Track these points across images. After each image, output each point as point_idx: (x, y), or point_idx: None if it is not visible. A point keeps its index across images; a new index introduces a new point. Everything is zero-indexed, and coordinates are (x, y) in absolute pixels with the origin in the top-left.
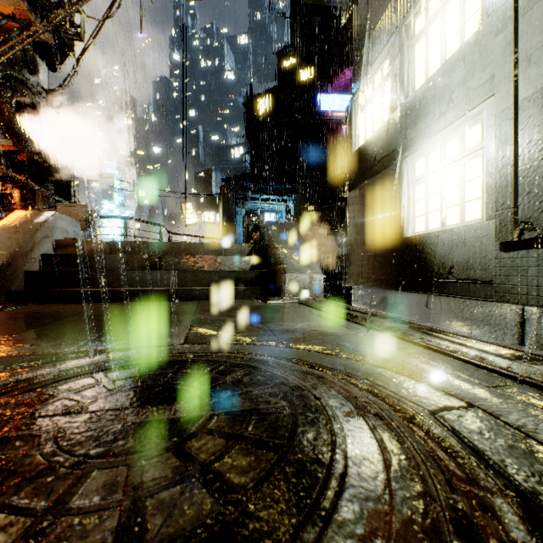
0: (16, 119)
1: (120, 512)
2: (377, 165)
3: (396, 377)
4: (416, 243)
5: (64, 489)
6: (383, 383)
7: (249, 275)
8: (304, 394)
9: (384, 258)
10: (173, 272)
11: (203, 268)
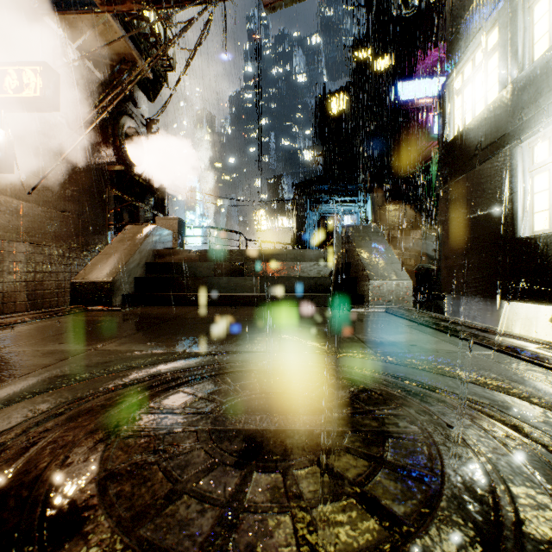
0: (125, 147)
1: (291, 518)
2: (479, 154)
3: (536, 409)
4: (535, 245)
5: (234, 485)
6: (520, 416)
7: (329, 281)
8: (433, 421)
9: (489, 262)
10: (255, 279)
11: (282, 274)
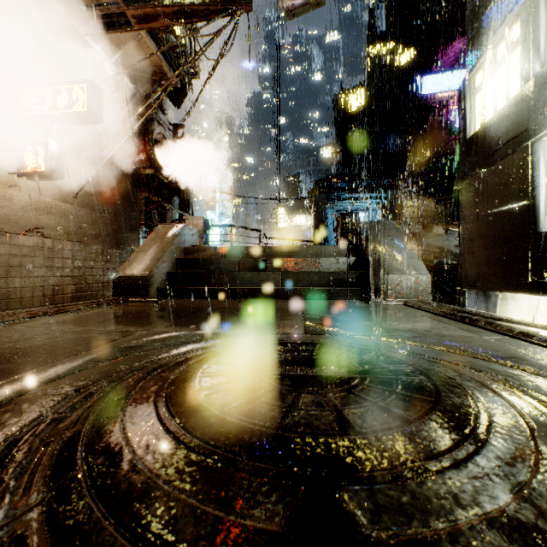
0: (155, 152)
1: (331, 414)
2: (500, 149)
3: (534, 377)
4: None
5: (290, 399)
6: (518, 381)
7: (348, 276)
8: (438, 374)
9: (511, 257)
10: (277, 273)
11: (303, 269)
